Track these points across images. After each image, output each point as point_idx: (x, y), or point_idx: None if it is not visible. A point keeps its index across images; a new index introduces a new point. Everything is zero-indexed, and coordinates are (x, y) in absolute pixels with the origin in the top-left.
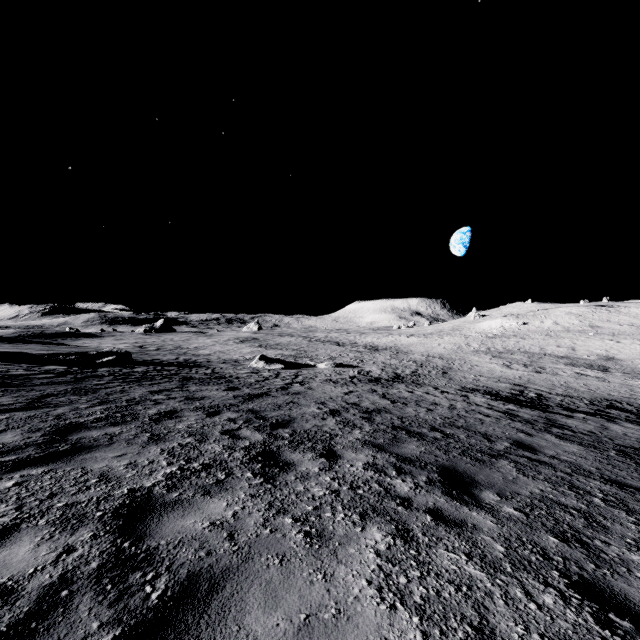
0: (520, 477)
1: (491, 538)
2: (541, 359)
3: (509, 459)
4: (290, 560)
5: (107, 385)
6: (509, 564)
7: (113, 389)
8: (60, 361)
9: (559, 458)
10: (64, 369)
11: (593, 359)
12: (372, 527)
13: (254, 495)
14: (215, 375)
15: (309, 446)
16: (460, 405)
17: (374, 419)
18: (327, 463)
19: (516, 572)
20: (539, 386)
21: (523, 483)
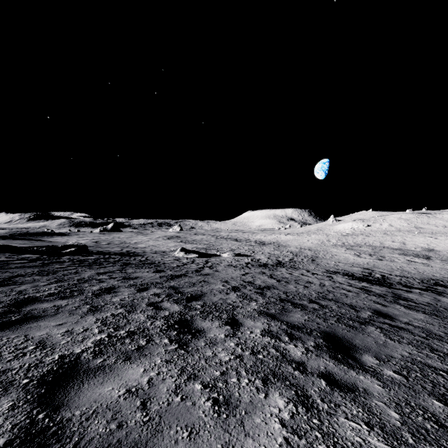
0: (388, 341)
1: (383, 403)
2: (381, 250)
3: (375, 325)
4: (198, 433)
5: (65, 268)
6: (409, 434)
7: (69, 271)
8: (34, 251)
9: (412, 324)
10: (36, 257)
11: (419, 250)
12: (274, 393)
13: (169, 361)
14: (147, 261)
15: (216, 315)
16: (327, 283)
17: (265, 294)
18: (231, 330)
19: (418, 444)
20: (382, 269)
21: (392, 347)
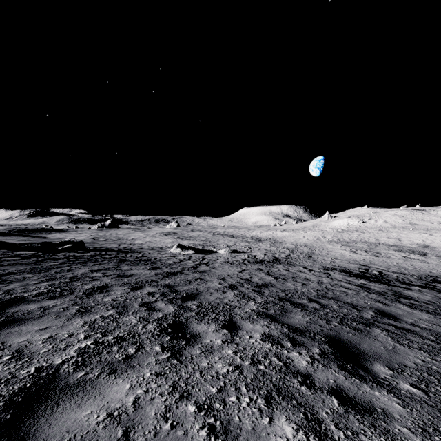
0: (398, 346)
1: (408, 430)
2: (377, 247)
3: (380, 327)
4: None
5: (59, 265)
6: None
7: (62, 268)
8: (30, 248)
9: (418, 325)
10: (31, 253)
11: (414, 247)
12: (280, 417)
13: (159, 373)
14: (144, 258)
15: (213, 317)
16: (325, 280)
17: (263, 292)
18: (229, 334)
19: None
20: (379, 266)
21: (403, 353)
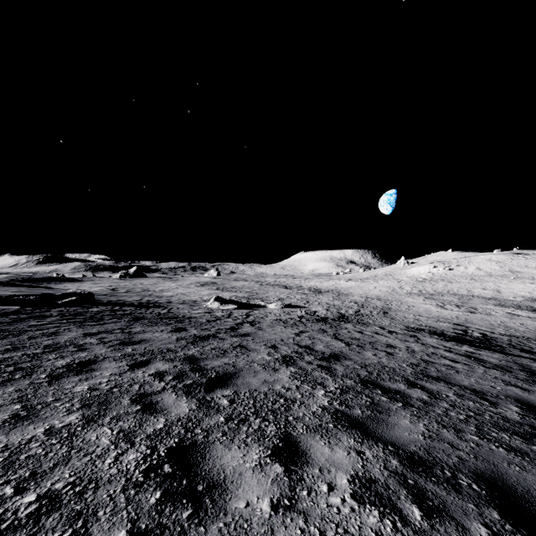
0: None
1: None
2: (471, 300)
3: None
4: None
5: (42, 326)
6: None
7: (44, 331)
8: (17, 301)
9: None
10: (15, 309)
11: (519, 300)
12: None
13: None
14: (168, 315)
15: (255, 428)
16: (417, 347)
17: (335, 369)
18: (285, 480)
19: None
20: (479, 326)
21: None
